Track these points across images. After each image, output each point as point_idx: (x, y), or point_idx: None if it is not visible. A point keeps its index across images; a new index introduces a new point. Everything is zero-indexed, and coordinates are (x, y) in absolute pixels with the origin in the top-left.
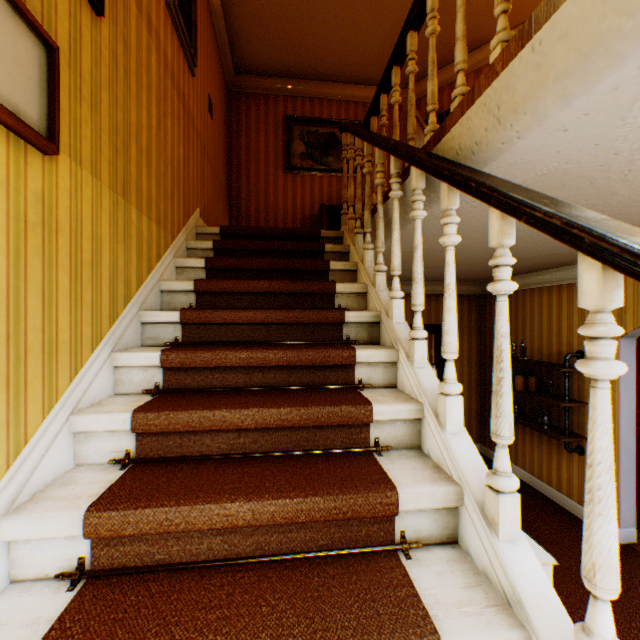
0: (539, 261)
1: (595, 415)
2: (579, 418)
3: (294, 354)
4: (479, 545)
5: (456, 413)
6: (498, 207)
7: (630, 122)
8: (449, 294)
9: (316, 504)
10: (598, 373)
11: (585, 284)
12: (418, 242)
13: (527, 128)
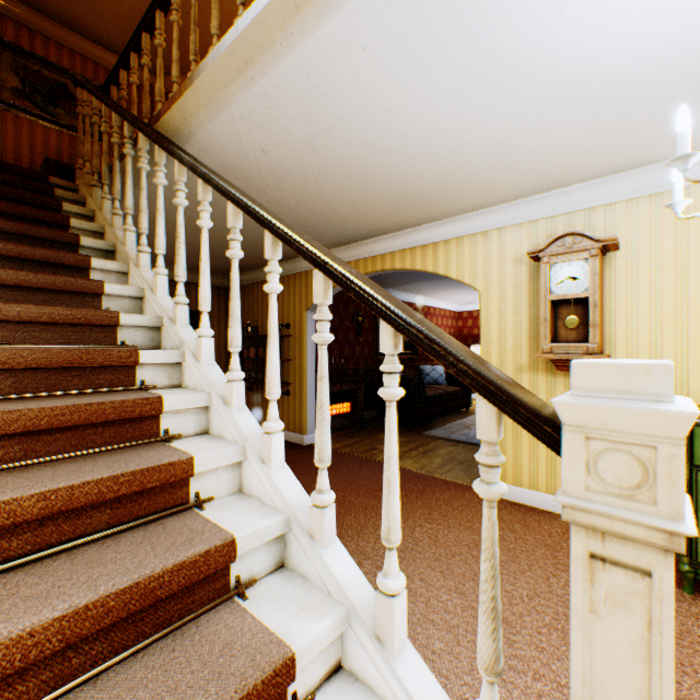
0: (260, 253)
1: (203, 242)
2: (288, 371)
3: (28, 249)
4: (170, 338)
5: (165, 286)
6: (177, 160)
7: (246, 145)
8: (160, 214)
9: (58, 311)
10: (202, 223)
11: (200, 190)
12: (145, 186)
13: (199, 129)
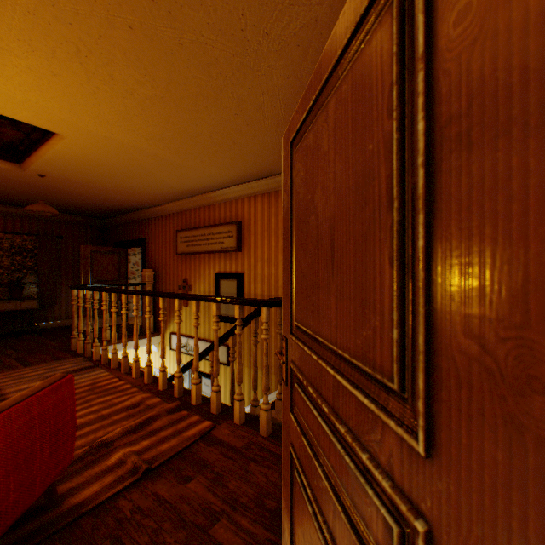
0: None
1: None
2: None
3: None
4: None
5: None
6: None
7: None
8: None
9: None
10: None
11: None
12: None
13: None
